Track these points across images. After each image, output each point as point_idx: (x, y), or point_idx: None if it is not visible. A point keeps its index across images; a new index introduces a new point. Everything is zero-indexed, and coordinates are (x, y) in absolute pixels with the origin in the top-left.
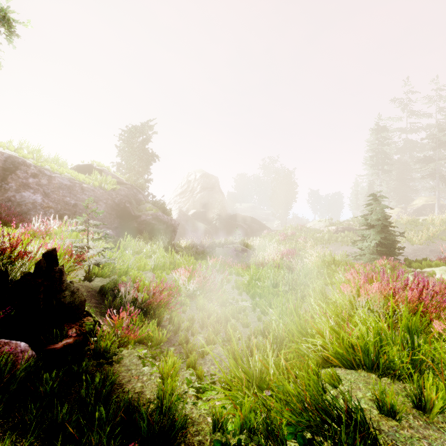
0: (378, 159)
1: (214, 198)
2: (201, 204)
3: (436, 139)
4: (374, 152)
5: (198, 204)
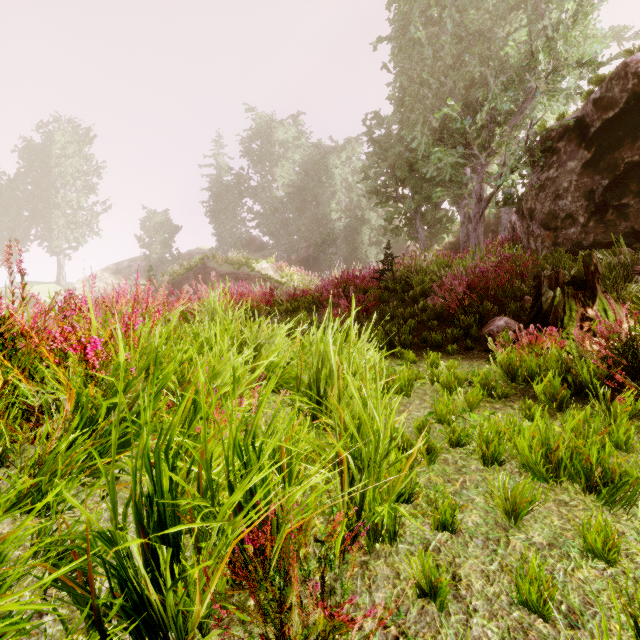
0: None
1: None
2: None
3: None
4: None
5: None
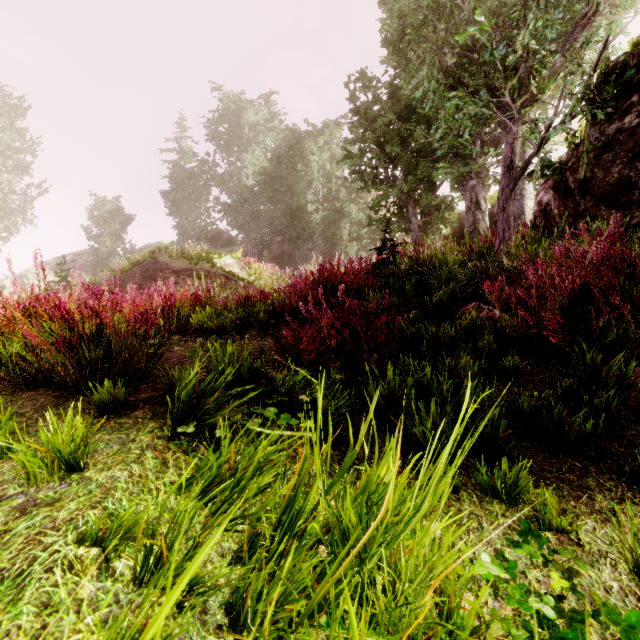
0: None
1: None
2: None
3: None
4: None
5: None
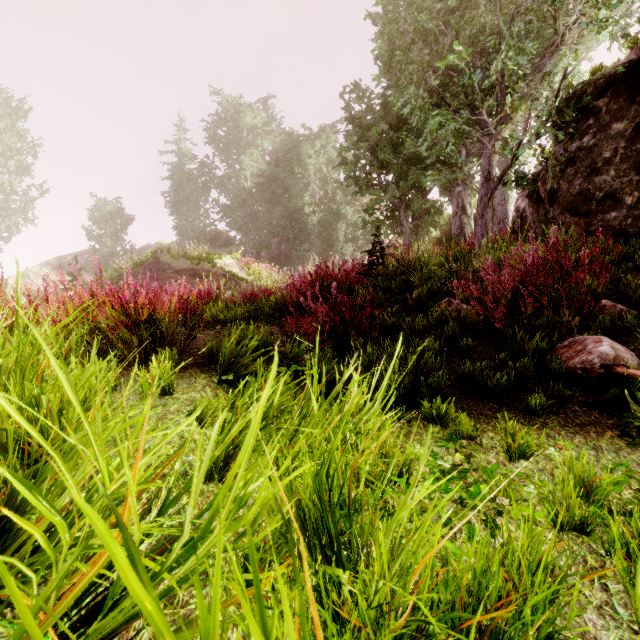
0: None
1: None
2: None
3: None
4: None
5: None
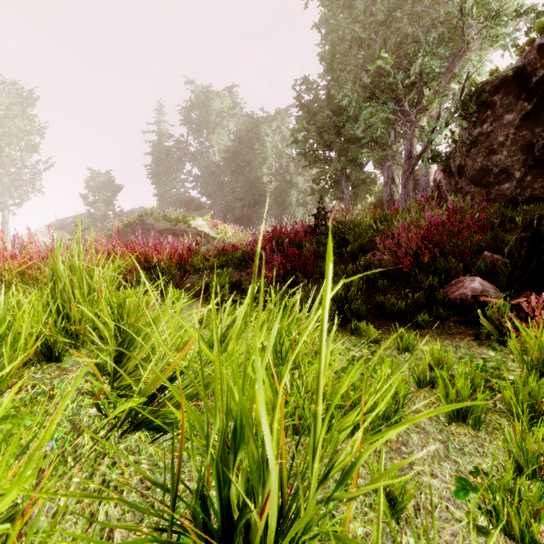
0: None
1: None
2: None
3: None
4: None
5: None
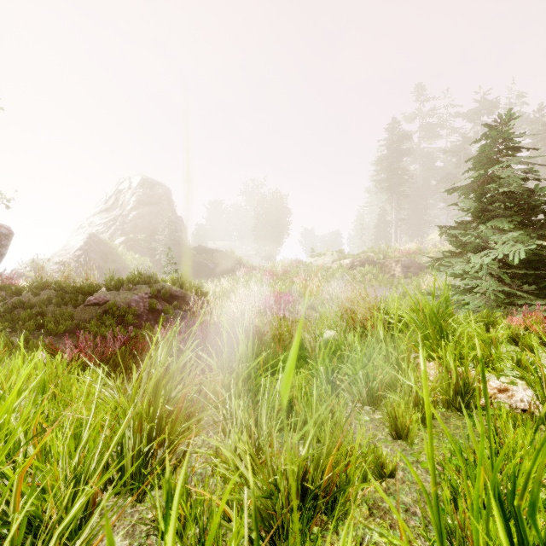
0: (393, 176)
1: (161, 220)
2: (136, 228)
3: (461, 152)
4: (389, 166)
5: (131, 228)
